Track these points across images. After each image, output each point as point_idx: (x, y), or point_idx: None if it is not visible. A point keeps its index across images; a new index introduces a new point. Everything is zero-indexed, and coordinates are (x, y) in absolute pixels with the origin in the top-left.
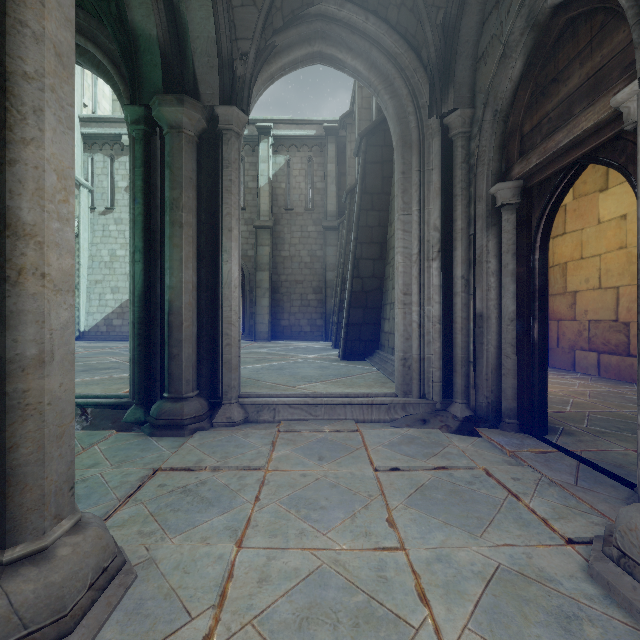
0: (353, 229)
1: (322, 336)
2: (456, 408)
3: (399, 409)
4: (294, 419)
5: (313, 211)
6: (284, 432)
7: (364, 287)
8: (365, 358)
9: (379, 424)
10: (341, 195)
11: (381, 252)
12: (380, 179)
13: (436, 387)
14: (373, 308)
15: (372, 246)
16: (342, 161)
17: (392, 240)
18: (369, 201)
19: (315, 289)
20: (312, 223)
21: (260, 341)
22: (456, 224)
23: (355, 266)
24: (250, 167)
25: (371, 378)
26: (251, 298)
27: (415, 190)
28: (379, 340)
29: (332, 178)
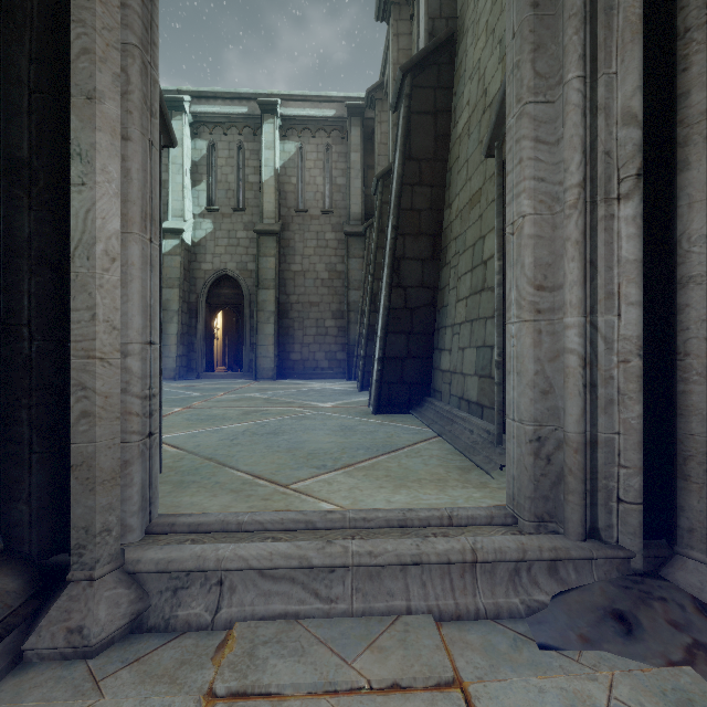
0: (390, 216)
1: (344, 373)
2: (694, 576)
3: (541, 573)
4: (270, 615)
5: (332, 214)
6: (227, 699)
7: (408, 302)
8: (410, 410)
9: (502, 630)
10: (368, 194)
11: (434, 249)
12: (432, 138)
13: (632, 515)
14: (422, 334)
15: (420, 239)
16: (369, 151)
17: (454, 227)
18: (416, 171)
19: (335, 313)
20: (331, 229)
21: (263, 380)
22: (688, 103)
23: (394, 270)
24: (251, 156)
25: (434, 456)
26: (252, 324)
27: (574, 28)
28: (431, 382)
29: (356, 171)
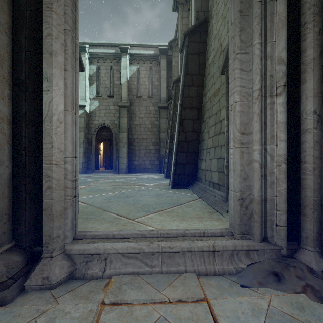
0: (179, 100)
1: (158, 170)
2: (308, 257)
3: (242, 256)
4: (127, 273)
5: (153, 98)
6: (110, 305)
7: (187, 138)
8: (187, 187)
9: (225, 279)
10: (169, 89)
11: (198, 114)
12: (197, 65)
13: (281, 231)
14: (193, 152)
15: (192, 110)
16: (169, 69)
17: (207, 105)
18: (190, 80)
19: (154, 143)
20: (152, 105)
21: (121, 173)
22: (305, 54)
23: (181, 124)
24: (116, 72)
25: (198, 207)
26: (116, 148)
27: (257, 22)
28: (197, 174)
29: (164, 79)
